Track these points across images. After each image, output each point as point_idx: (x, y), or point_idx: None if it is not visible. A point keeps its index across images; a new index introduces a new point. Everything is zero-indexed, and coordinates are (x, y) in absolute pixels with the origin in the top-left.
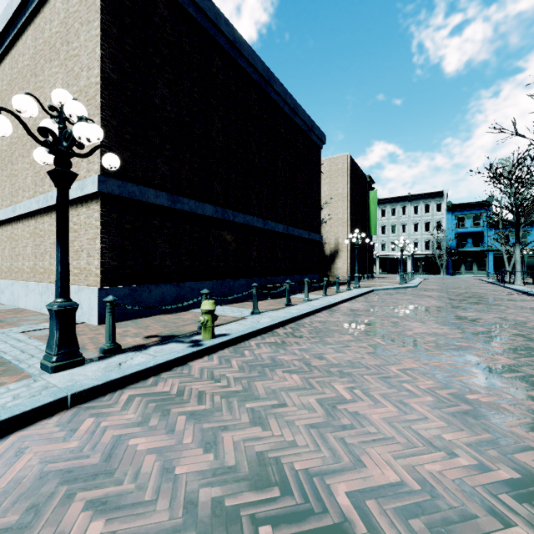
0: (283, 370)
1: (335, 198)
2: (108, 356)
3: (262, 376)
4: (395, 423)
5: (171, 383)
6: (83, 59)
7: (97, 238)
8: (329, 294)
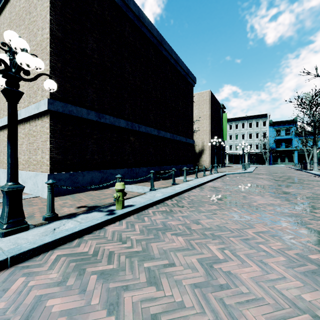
0: (171, 233)
1: (202, 117)
2: (47, 223)
3: (156, 238)
4: (261, 282)
5: (90, 244)
6: (39, 23)
7: (47, 140)
8: (199, 176)
